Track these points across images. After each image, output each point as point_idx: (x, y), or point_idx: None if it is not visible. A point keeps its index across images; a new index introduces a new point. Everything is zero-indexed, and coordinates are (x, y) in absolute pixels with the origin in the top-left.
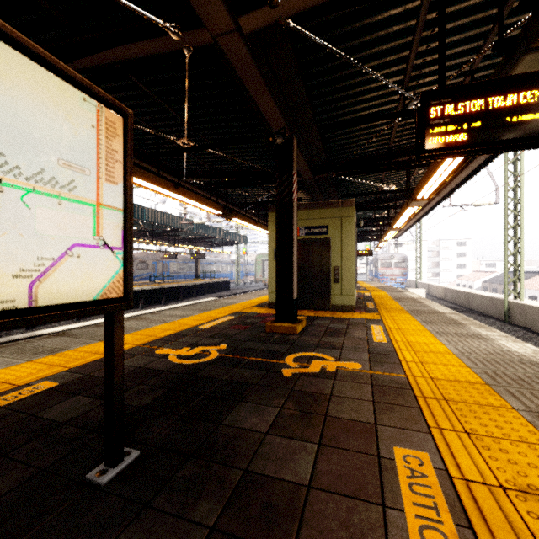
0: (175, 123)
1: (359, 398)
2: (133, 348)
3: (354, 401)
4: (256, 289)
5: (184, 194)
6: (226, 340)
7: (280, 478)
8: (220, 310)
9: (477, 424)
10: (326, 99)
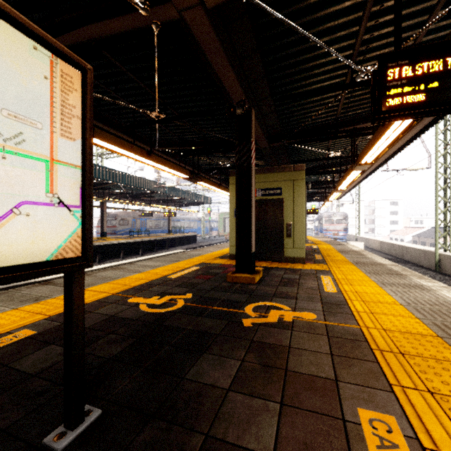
0: (148, 98)
1: (317, 351)
2: (109, 296)
3: (313, 353)
4: (219, 242)
5: (155, 161)
6: (191, 289)
7: (243, 446)
8: (187, 261)
9: (439, 381)
10: (281, 74)
